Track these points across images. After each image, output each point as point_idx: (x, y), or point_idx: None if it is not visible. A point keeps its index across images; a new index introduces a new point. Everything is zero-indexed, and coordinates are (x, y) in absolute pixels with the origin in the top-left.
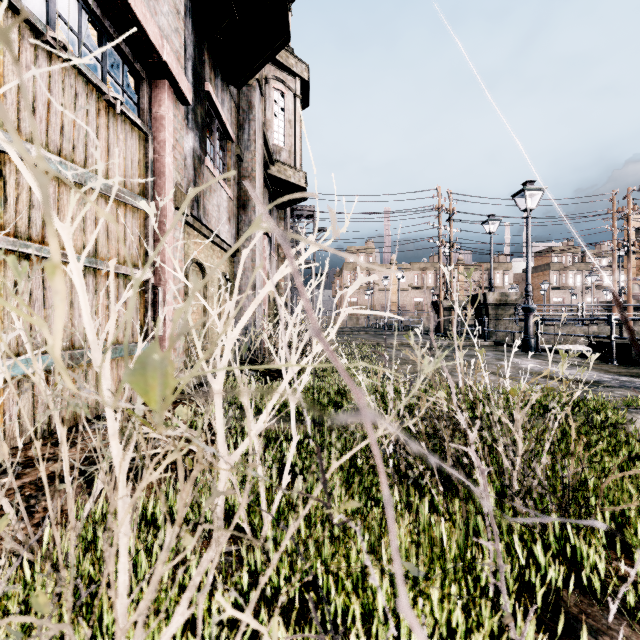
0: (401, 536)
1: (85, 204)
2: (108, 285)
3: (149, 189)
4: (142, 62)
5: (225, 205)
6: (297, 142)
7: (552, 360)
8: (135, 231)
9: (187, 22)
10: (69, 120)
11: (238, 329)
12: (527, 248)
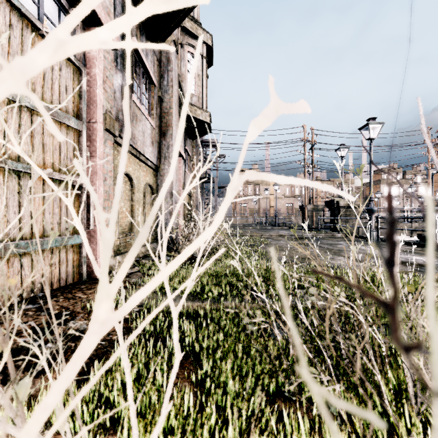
0: None
1: (20, 119)
2: (43, 188)
3: (82, 113)
4: None
5: (149, 132)
6: (204, 90)
7: None
8: (70, 145)
9: None
10: (3, 46)
11: None
12: (370, 166)
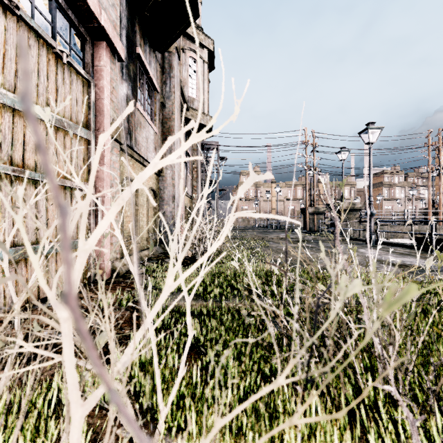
0: (292, 437)
1: None
2: None
3: (91, 123)
4: (85, 27)
5: (152, 138)
6: (205, 95)
7: (388, 250)
8: (80, 154)
9: (122, 0)
10: None
11: (94, 237)
12: (369, 170)
